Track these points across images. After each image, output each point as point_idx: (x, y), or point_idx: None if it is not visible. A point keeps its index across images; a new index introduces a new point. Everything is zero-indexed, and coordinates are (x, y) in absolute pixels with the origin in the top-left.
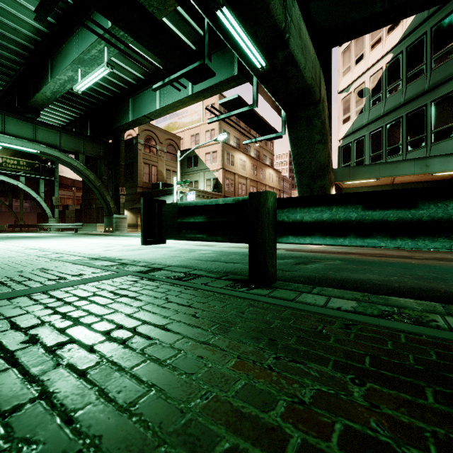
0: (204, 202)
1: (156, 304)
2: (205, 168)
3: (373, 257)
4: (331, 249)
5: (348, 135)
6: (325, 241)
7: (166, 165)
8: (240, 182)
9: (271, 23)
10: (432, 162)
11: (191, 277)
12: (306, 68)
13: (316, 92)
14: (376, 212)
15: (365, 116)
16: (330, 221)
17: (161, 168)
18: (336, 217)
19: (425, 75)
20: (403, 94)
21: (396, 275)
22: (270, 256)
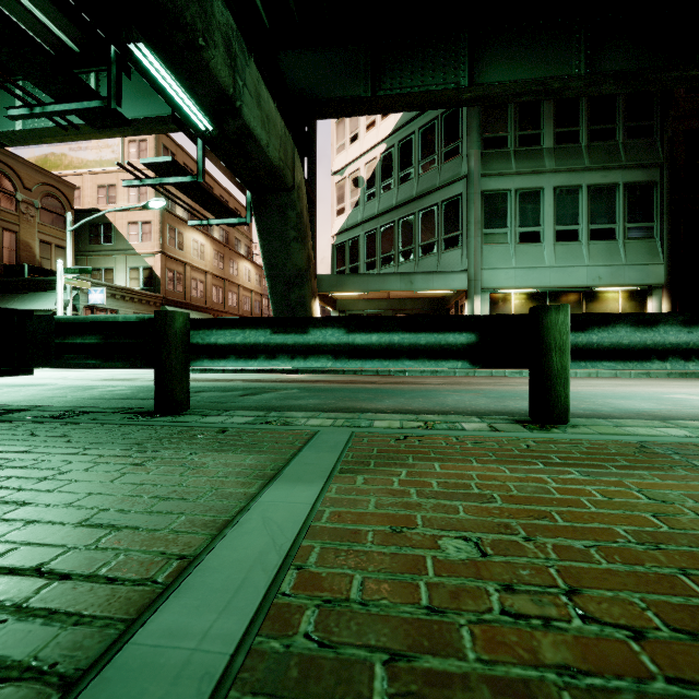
0: (97, 318)
1: (16, 439)
2: (128, 247)
3: (339, 384)
4: (304, 378)
5: (343, 232)
6: (238, 363)
7: (41, 234)
8: (194, 277)
9: (214, 83)
10: (416, 279)
11: (75, 414)
12: (270, 146)
13: (288, 176)
14: (279, 336)
15: (360, 212)
16: (243, 344)
17: (27, 238)
18: (248, 340)
19: (414, 180)
20: (395, 195)
21: (337, 399)
22: (179, 381)
